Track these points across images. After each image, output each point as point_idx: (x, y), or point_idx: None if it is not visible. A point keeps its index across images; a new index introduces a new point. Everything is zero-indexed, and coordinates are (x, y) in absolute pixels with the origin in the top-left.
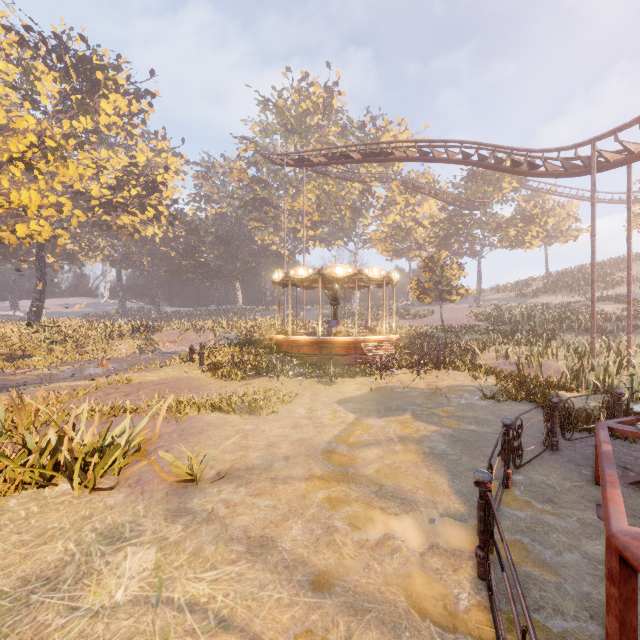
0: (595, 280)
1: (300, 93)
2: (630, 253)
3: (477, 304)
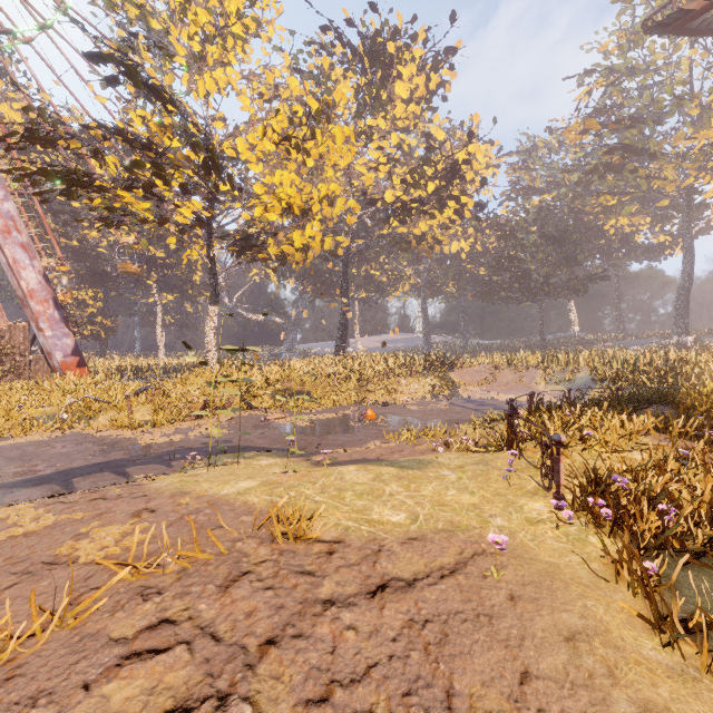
0: None
1: None
2: None
3: None
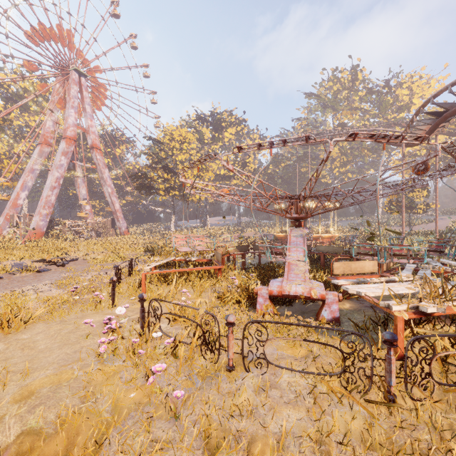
0: (403, 205)
1: (332, 80)
2: (436, 188)
3: None
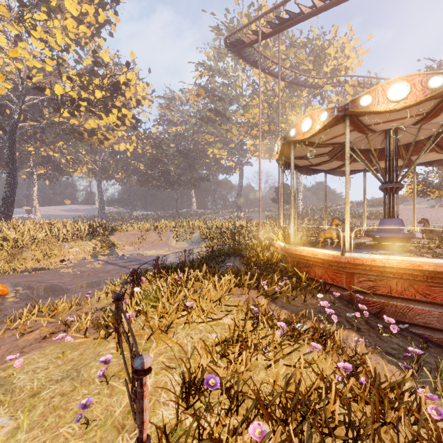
0: None
1: (249, 17)
2: None
3: (439, 204)
